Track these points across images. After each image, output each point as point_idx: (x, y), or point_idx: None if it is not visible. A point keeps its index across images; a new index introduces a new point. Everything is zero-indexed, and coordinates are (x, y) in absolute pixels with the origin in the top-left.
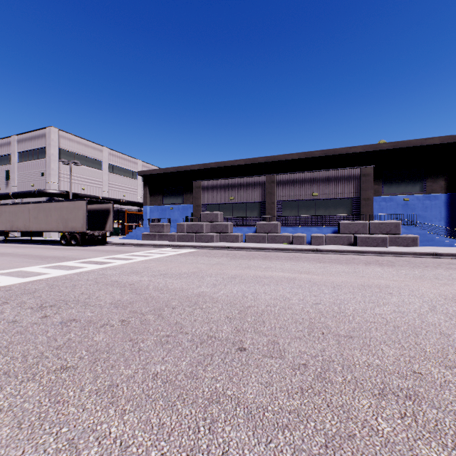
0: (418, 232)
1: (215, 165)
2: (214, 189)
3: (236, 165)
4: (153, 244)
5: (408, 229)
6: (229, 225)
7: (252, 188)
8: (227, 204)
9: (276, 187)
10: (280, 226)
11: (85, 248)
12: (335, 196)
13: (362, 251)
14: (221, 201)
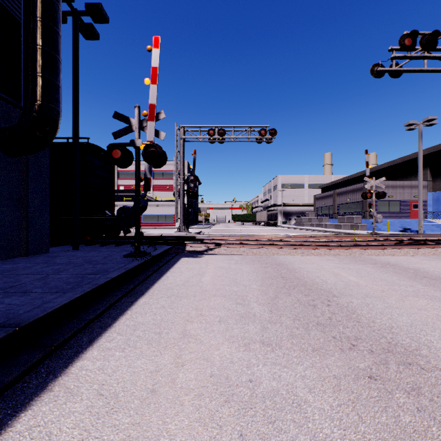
0: (368, 222)
1: (347, 178)
2: (319, 199)
3: (357, 176)
4: (282, 226)
5: (365, 220)
6: (311, 218)
7: (330, 197)
8: (323, 207)
9: (336, 196)
10: (327, 219)
11: (265, 227)
12: (356, 200)
13: (313, 230)
14: (321, 205)
